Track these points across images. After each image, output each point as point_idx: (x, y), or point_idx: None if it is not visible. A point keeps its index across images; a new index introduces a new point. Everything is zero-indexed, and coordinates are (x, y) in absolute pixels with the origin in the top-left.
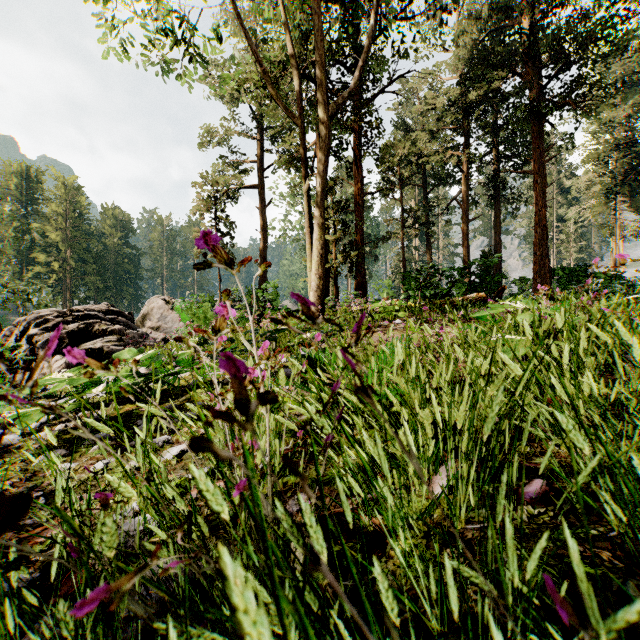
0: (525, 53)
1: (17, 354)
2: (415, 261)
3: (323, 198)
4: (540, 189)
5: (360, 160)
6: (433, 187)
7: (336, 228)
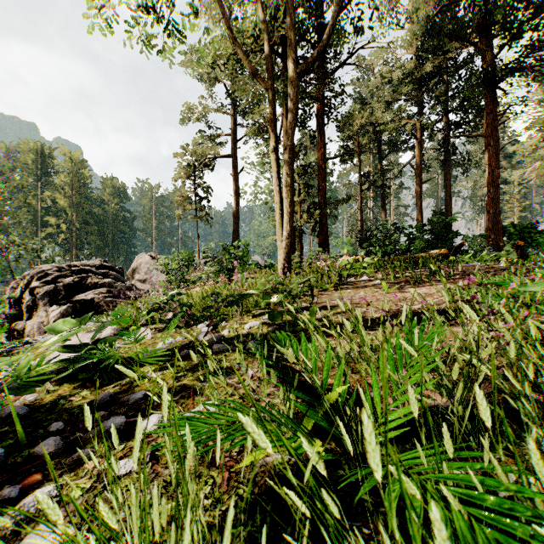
0: (478, 24)
1: (22, 304)
2: (370, 220)
3: (290, 156)
4: (493, 151)
5: (323, 128)
6: (388, 153)
7: (301, 190)
